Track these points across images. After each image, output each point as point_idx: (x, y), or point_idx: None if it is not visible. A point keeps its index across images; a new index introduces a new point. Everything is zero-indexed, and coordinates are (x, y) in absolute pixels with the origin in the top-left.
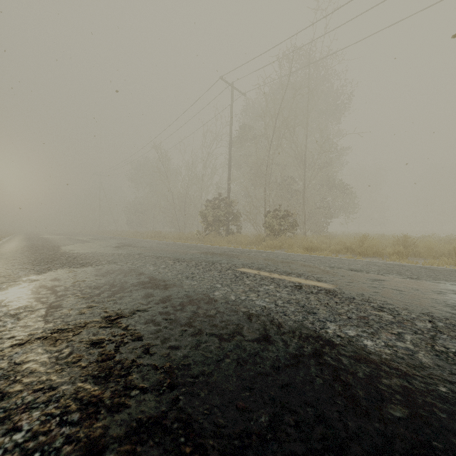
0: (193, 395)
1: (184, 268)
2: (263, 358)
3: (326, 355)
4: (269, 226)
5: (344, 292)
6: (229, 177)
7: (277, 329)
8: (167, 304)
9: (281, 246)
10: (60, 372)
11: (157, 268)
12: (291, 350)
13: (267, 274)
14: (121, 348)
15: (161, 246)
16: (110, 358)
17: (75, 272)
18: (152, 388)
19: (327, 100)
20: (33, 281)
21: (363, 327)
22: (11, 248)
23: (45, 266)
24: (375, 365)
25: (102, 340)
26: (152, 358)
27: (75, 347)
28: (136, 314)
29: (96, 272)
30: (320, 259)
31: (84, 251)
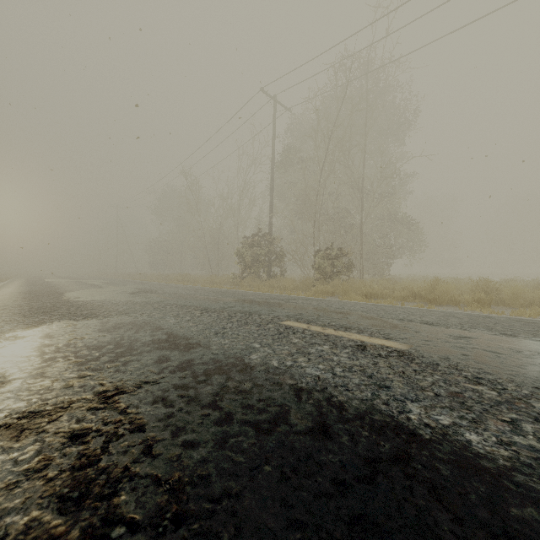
0: (210, 537)
1: (214, 320)
2: (321, 465)
3: (414, 459)
4: (319, 268)
5: (423, 355)
6: (271, 209)
7: (338, 413)
8: (187, 373)
9: (334, 292)
10: (12, 488)
11: (180, 320)
12: (361, 451)
13: (319, 329)
14: (112, 444)
15: (188, 292)
16: (93, 462)
17: (74, 326)
18: (146, 523)
19: (388, 117)
20: (17, 339)
21: (460, 410)
22: (5, 294)
23: (39, 318)
24: (491, 478)
25: (88, 430)
26: (154, 462)
27: (45, 442)
28: (142, 388)
29: (101, 326)
30: (384, 309)
31: (92, 298)
